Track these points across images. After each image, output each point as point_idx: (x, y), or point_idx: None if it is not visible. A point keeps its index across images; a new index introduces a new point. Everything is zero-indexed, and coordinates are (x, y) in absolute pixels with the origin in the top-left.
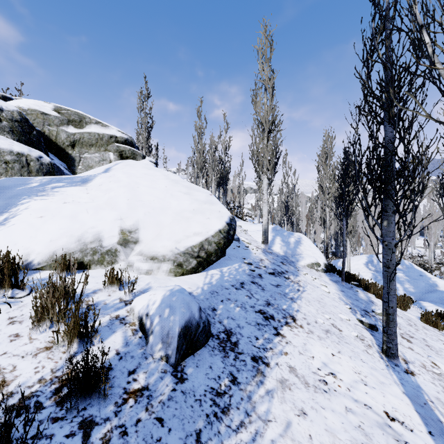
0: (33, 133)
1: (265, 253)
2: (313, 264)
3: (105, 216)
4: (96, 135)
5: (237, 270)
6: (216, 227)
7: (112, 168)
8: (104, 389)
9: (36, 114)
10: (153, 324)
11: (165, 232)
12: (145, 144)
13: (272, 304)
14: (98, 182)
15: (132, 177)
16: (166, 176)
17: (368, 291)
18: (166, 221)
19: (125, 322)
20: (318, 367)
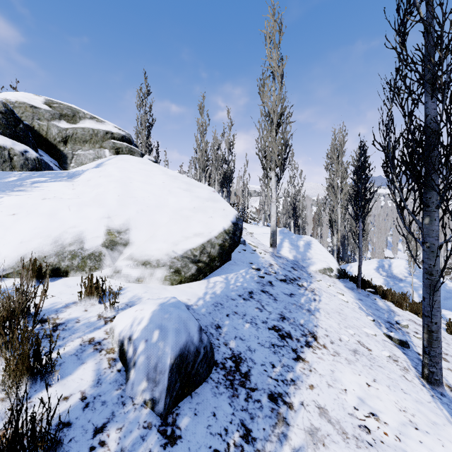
0: (20, 126)
1: (274, 257)
2: (326, 269)
3: (90, 214)
4: (91, 131)
5: (244, 276)
6: (220, 226)
7: (105, 163)
8: None
9: (24, 107)
10: (137, 352)
11: (161, 232)
12: (144, 143)
13: (287, 318)
14: (86, 177)
15: (125, 172)
16: (163, 171)
17: (385, 299)
18: (162, 220)
19: (101, 348)
20: (354, 405)
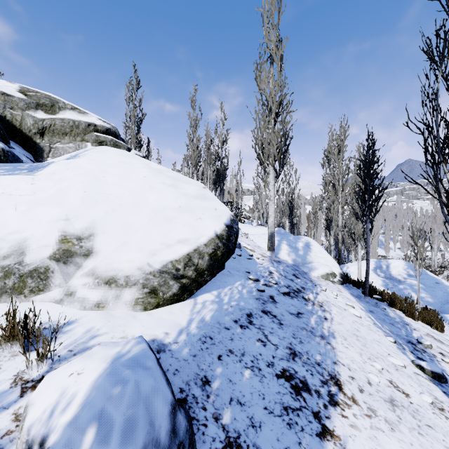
0: None
1: (273, 263)
2: (328, 275)
3: (42, 215)
4: (71, 122)
5: (241, 291)
6: (211, 231)
7: (79, 155)
8: None
9: None
10: None
11: (136, 238)
12: (134, 139)
13: (299, 354)
14: (50, 170)
15: (99, 164)
16: (146, 165)
17: (393, 307)
18: (138, 223)
19: None
20: None
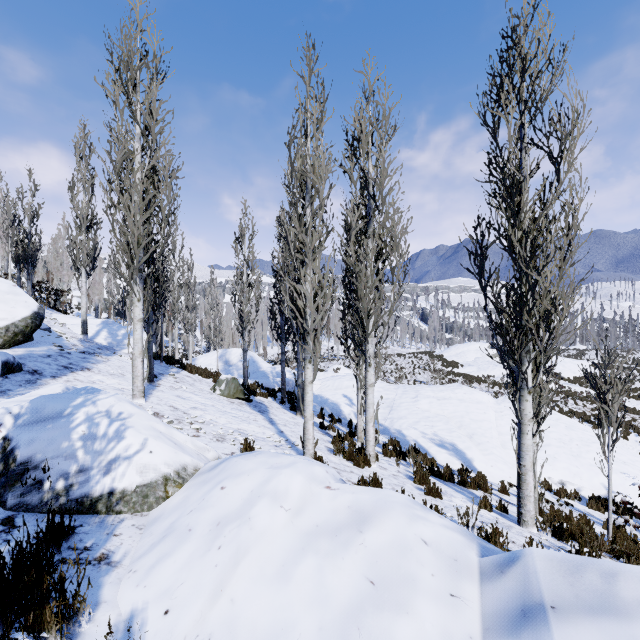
0: None
1: (82, 341)
2: None
3: None
4: None
5: (46, 349)
6: (24, 314)
7: None
8: None
9: None
10: None
11: None
12: None
13: (74, 364)
14: None
15: None
16: None
17: (186, 370)
18: None
19: None
20: (94, 380)
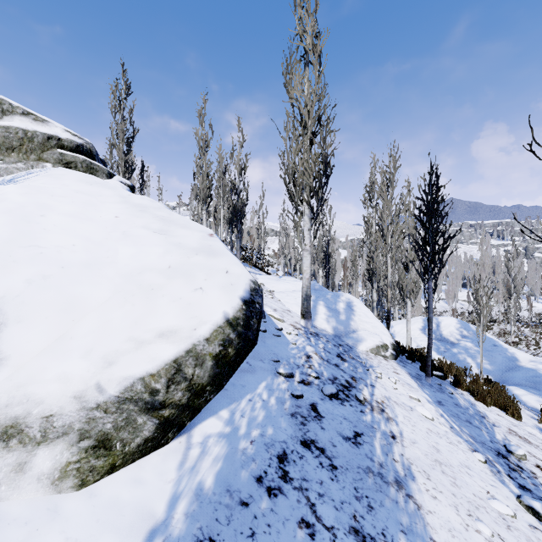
0: None
1: (309, 339)
2: (379, 348)
3: None
4: (20, 132)
5: (267, 402)
6: (218, 313)
7: (16, 179)
8: None
9: None
10: None
11: (84, 327)
12: (122, 161)
13: None
14: None
15: (39, 195)
16: (122, 198)
17: (458, 387)
18: (93, 297)
19: None
20: None
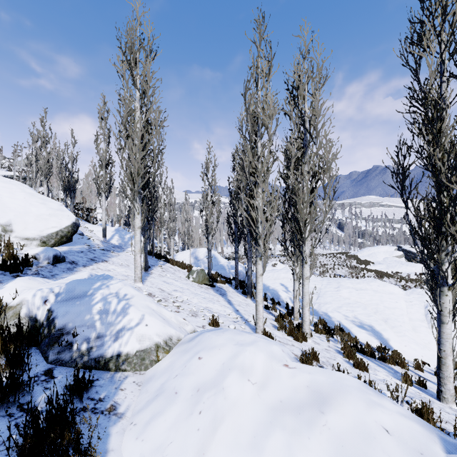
0: None
1: (102, 242)
2: None
3: None
4: None
5: (80, 247)
6: (67, 224)
7: None
8: (32, 263)
9: None
10: (41, 255)
11: (31, 226)
12: None
13: (97, 258)
14: None
15: None
16: (22, 189)
17: (169, 263)
18: (30, 220)
19: None
20: (109, 268)
